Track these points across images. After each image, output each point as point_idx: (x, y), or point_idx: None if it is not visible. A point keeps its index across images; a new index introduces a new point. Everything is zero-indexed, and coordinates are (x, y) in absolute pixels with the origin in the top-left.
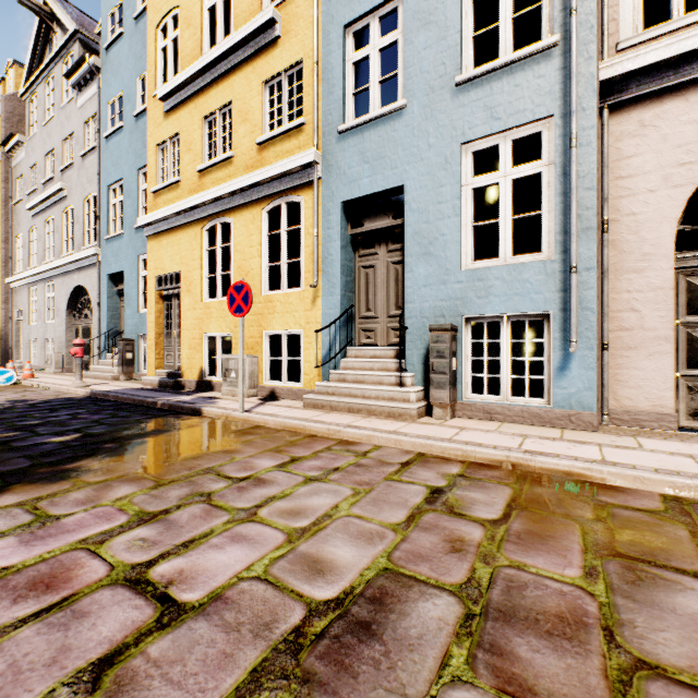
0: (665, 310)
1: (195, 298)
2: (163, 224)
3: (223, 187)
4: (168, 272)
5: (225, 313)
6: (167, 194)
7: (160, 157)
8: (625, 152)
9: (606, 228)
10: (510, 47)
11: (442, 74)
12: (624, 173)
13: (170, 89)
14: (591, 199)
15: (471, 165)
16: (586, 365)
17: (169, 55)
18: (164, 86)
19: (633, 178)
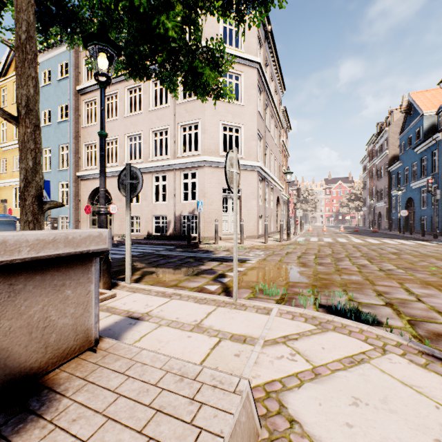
0: (86, 216)
1: (11, 207)
2: (2, 184)
3: (17, 179)
4: (4, 199)
5: (19, 212)
6: (4, 175)
7: (2, 163)
8: (83, 188)
9: (80, 201)
10: (66, 166)
11: (56, 167)
12: (83, 191)
13: (3, 146)
14: (72, 197)
15: (61, 186)
16: (72, 225)
17: (4, 133)
18: (2, 145)
19: (84, 193)
